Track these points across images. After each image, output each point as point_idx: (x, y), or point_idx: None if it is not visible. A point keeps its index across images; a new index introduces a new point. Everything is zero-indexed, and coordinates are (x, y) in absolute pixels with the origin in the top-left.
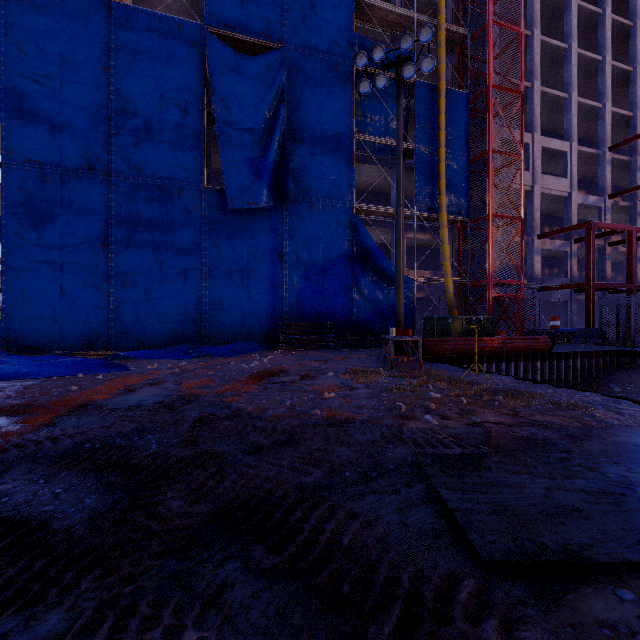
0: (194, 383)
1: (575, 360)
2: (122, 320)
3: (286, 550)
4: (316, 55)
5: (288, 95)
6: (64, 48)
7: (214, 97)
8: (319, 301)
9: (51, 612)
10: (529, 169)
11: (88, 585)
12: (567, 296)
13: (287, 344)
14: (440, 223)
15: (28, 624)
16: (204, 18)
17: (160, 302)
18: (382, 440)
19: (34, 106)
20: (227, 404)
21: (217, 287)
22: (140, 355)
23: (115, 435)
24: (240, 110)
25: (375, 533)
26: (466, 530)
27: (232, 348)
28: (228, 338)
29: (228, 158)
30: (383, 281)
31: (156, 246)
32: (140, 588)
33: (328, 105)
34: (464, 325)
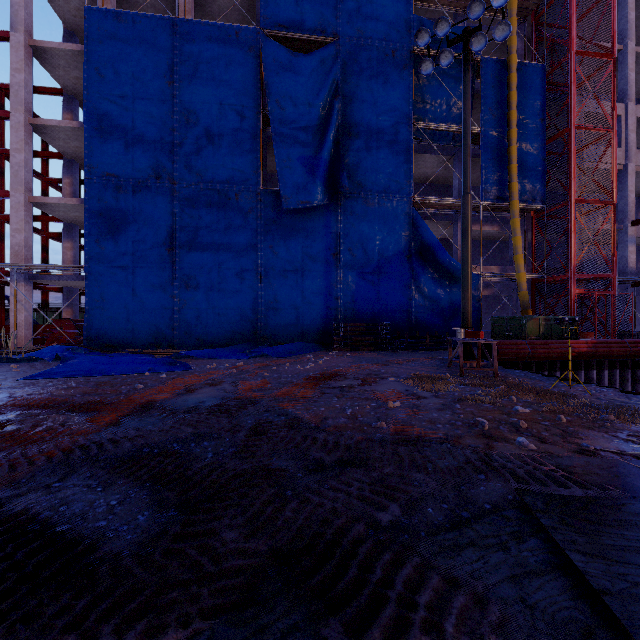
0: (250, 385)
1: None
2: (185, 320)
3: (368, 633)
4: (371, 44)
5: (342, 89)
6: (135, 68)
7: (269, 99)
8: (375, 300)
9: None
10: (621, 145)
11: None
12: None
13: (342, 345)
14: (511, 212)
15: None
16: (260, 22)
17: (219, 303)
18: (468, 467)
19: (111, 124)
20: (284, 410)
21: (272, 287)
22: (201, 354)
23: (173, 440)
24: (294, 109)
25: (490, 618)
26: (633, 633)
27: (287, 348)
28: (283, 338)
29: (283, 158)
30: (444, 278)
31: (215, 249)
32: None
33: (384, 95)
34: (541, 326)
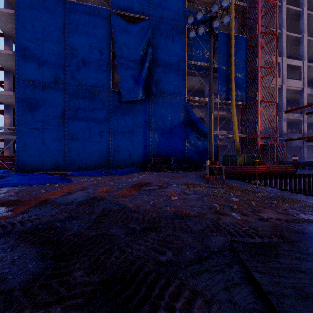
0: (103, 189)
1: (309, 178)
2: (71, 156)
3: None
4: (166, 21)
5: (152, 42)
6: (44, 24)
7: (115, 45)
8: (168, 147)
9: None
10: (280, 76)
11: None
12: (301, 143)
13: (152, 168)
14: (231, 105)
15: None
16: (110, 6)
17: (89, 147)
18: (208, 229)
19: (30, 53)
20: (118, 202)
21: (117, 140)
22: (78, 174)
23: (56, 220)
24: (128, 51)
25: (212, 312)
26: None
27: (124, 170)
28: (122, 165)
29: (122, 75)
30: (201, 136)
31: (87, 120)
32: None
33: (172, 46)
34: (245, 159)
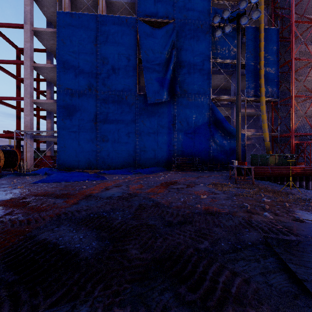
0: (135, 187)
1: None
2: (102, 156)
3: (198, 291)
4: (191, 22)
5: (176, 44)
6: (79, 38)
7: (141, 50)
8: (192, 146)
9: (82, 305)
10: None
11: (98, 293)
12: None
13: (176, 168)
14: (261, 102)
15: (73, 310)
16: (137, 14)
17: (118, 148)
18: (240, 226)
19: (68, 65)
20: (151, 198)
21: (143, 140)
22: (110, 172)
23: (103, 211)
24: (153, 55)
25: (251, 288)
26: None
27: (150, 170)
28: (148, 165)
29: (148, 79)
30: (227, 135)
31: (116, 122)
32: (122, 300)
33: (197, 46)
34: (276, 159)
